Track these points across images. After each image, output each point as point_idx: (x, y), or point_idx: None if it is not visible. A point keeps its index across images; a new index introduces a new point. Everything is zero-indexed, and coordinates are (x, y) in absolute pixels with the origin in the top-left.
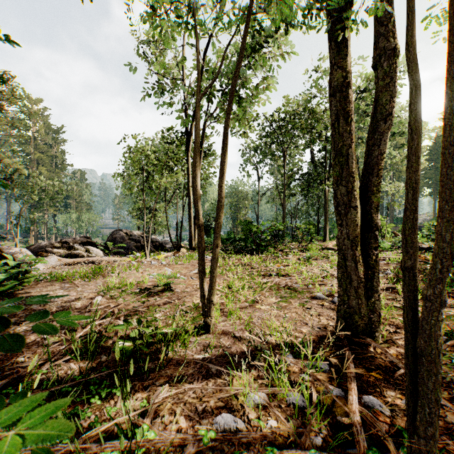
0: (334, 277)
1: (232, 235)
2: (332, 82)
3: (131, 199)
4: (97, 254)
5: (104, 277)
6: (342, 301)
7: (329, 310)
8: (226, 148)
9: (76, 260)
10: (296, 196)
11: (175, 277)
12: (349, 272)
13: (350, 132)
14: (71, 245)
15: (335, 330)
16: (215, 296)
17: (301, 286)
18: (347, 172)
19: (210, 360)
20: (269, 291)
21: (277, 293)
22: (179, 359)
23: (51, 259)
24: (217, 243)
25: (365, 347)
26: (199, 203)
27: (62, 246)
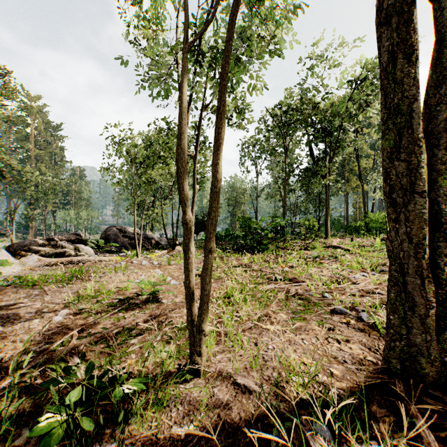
0: (353, 283)
1: (230, 231)
2: (385, 3)
3: (129, 196)
4: (87, 252)
5: (83, 282)
6: (397, 335)
7: (358, 332)
8: (224, 108)
9: (58, 260)
10: (295, 191)
11: (165, 281)
12: (410, 292)
13: (415, 76)
14: (58, 242)
15: (380, 371)
16: (210, 310)
17: (314, 295)
18: (410, 138)
19: (197, 440)
20: (277, 302)
21: (287, 305)
22: (148, 437)
23: (30, 259)
24: (210, 247)
25: (443, 413)
26: (186, 191)
27: (48, 244)
